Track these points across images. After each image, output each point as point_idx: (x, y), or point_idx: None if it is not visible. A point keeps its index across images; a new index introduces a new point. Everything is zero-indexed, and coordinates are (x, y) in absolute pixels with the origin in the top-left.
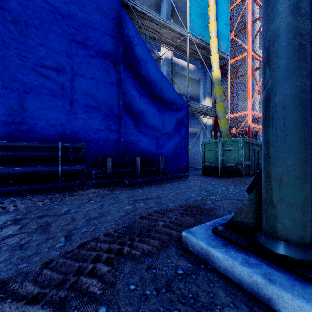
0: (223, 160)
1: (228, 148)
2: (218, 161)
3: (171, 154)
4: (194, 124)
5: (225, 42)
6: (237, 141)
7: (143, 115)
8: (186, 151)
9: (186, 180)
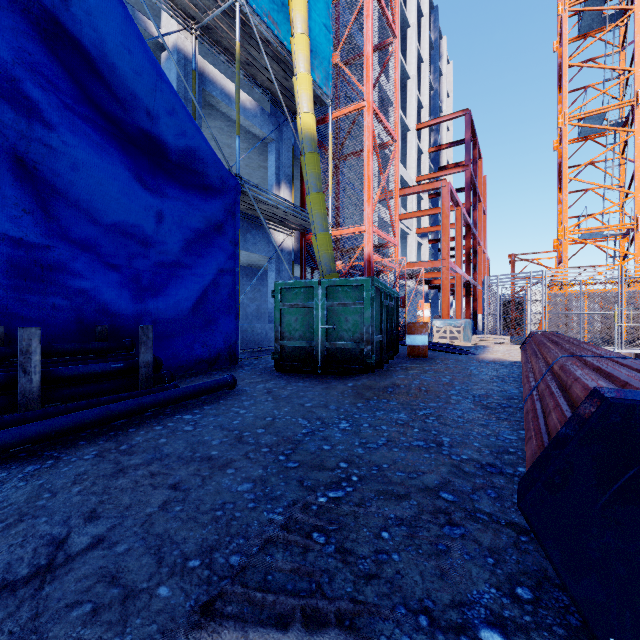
0: (327, 331)
1: (341, 303)
2: (316, 334)
3: (187, 317)
4: (255, 244)
5: (324, 65)
6: (361, 284)
7: (81, 183)
8: (233, 308)
9: (231, 398)
